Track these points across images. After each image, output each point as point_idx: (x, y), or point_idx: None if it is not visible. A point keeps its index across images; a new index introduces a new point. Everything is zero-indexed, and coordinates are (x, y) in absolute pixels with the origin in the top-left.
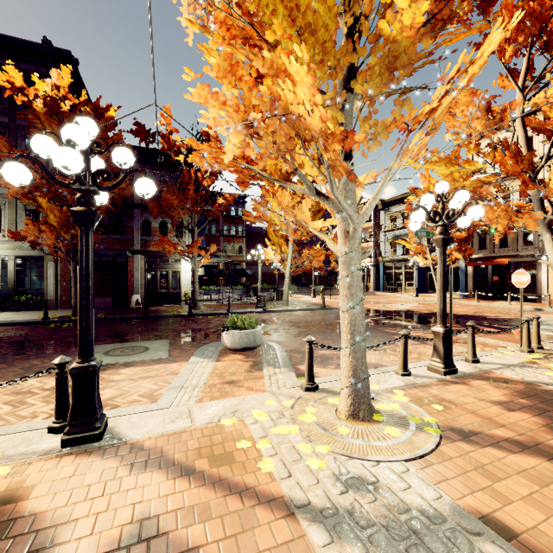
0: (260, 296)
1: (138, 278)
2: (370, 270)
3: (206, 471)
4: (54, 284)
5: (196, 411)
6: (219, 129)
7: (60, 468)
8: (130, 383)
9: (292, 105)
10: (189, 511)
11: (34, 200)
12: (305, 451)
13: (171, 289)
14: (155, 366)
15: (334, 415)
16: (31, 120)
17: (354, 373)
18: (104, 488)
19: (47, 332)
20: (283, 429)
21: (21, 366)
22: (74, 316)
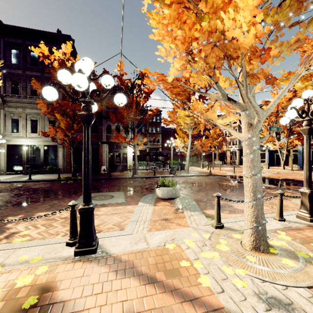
0: (172, 167)
1: (104, 157)
2: (236, 152)
3: (163, 281)
4: (63, 160)
5: (149, 237)
6: (168, 58)
7: (74, 270)
8: (106, 216)
9: (228, 31)
10: (159, 311)
11: (53, 115)
12: (228, 272)
13: (122, 163)
14: (118, 207)
15: (241, 246)
16: (52, 73)
17: (256, 219)
18: (102, 287)
19: (60, 185)
20: (208, 254)
21: (48, 204)
22: (73, 177)
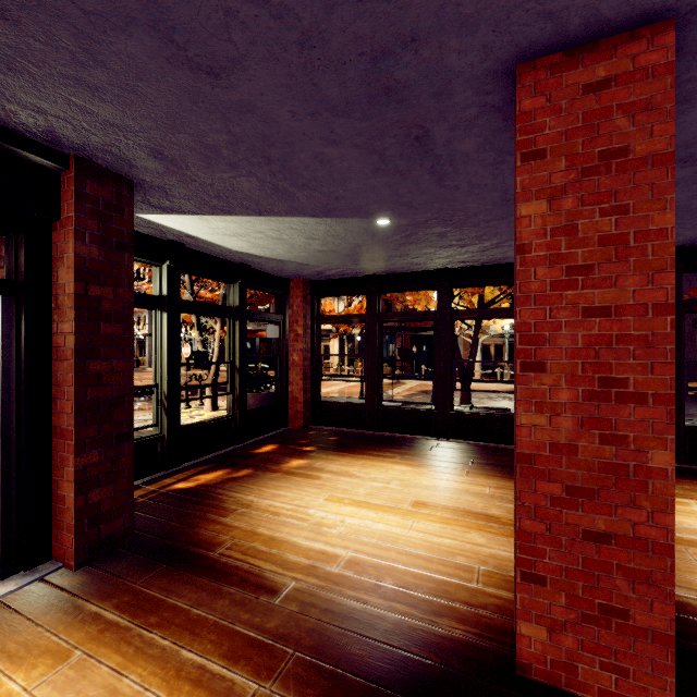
0: None
1: None
2: (145, 341)
3: None
4: None
5: None
6: None
7: None
8: None
9: None
10: None
11: None
12: None
13: None
14: None
15: None
16: None
17: None
18: None
19: None
20: None
21: None
22: None
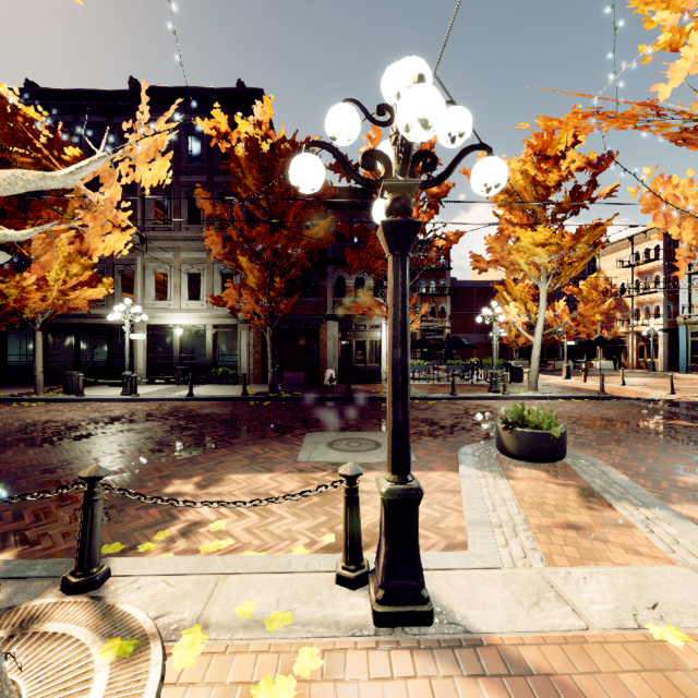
0: (495, 375)
1: (331, 349)
2: (656, 338)
3: None
4: (247, 356)
5: (564, 588)
6: None
7: (396, 678)
8: None
9: None
10: None
11: (234, 260)
12: None
13: (368, 364)
14: None
15: None
16: (232, 170)
17: None
18: None
19: (250, 410)
20: None
21: (243, 454)
22: (271, 393)
